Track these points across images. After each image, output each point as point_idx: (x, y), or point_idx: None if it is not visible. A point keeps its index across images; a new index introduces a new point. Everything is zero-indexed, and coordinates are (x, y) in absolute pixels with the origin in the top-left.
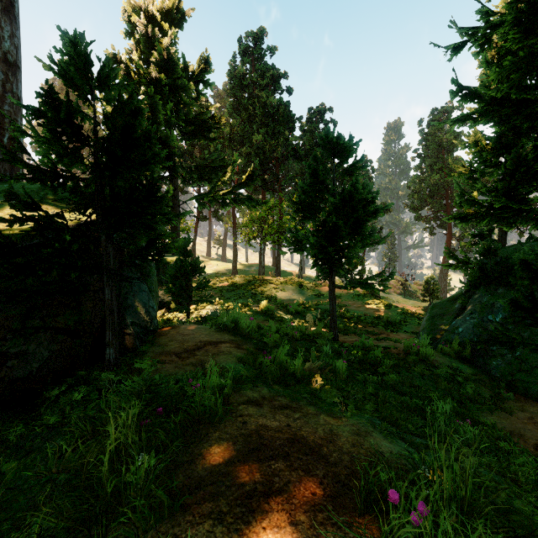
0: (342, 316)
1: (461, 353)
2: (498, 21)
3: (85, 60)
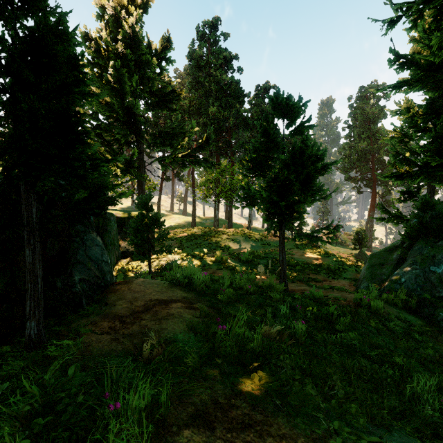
0: (288, 264)
1: (405, 303)
2: None
3: None
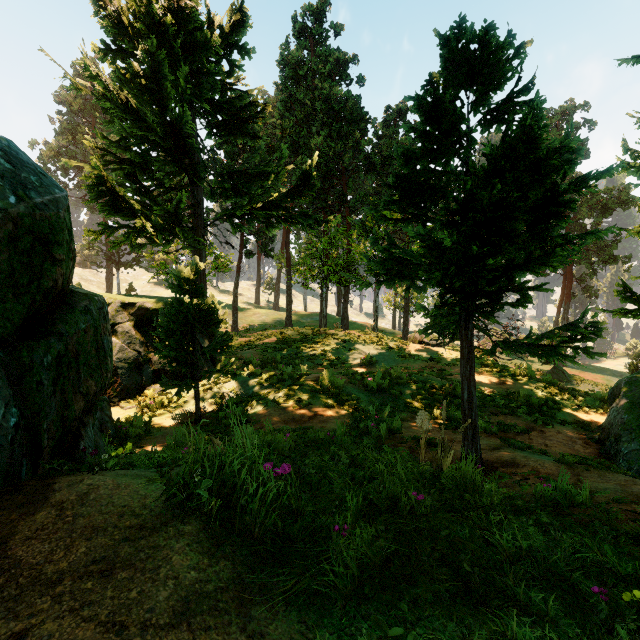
0: (454, 395)
1: None
2: None
3: None
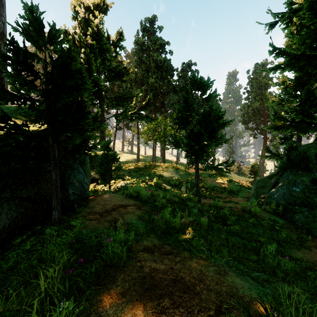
0: (202, 187)
1: (276, 210)
2: (298, 8)
3: (38, 24)
